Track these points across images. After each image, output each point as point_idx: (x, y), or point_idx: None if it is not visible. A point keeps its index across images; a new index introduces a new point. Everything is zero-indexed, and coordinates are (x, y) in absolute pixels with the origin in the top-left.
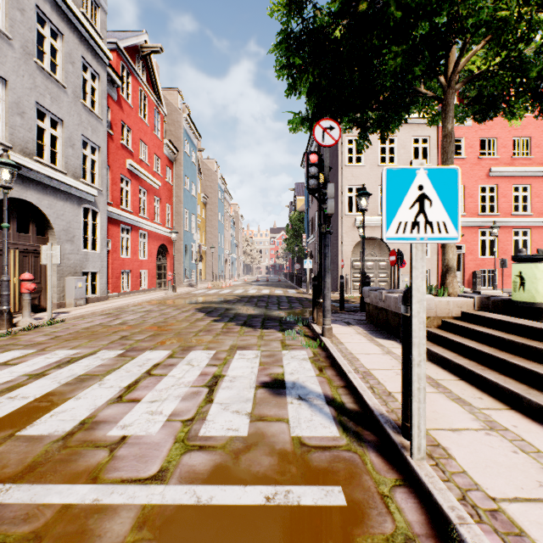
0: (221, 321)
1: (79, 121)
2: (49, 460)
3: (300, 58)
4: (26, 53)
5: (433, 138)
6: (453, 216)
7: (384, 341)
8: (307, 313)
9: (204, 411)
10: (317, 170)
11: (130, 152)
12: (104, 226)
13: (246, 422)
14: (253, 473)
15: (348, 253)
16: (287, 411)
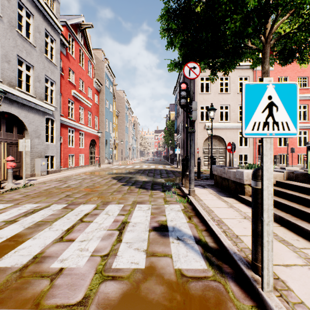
0: (127, 185)
1: (43, 67)
2: (8, 288)
3: (175, 24)
4: (11, 25)
5: (250, 77)
6: (293, 118)
7: (227, 198)
8: (178, 180)
9: (115, 248)
10: (186, 94)
11: (74, 85)
12: (58, 129)
13: (143, 257)
14: (149, 300)
15: (201, 144)
16: (170, 248)
